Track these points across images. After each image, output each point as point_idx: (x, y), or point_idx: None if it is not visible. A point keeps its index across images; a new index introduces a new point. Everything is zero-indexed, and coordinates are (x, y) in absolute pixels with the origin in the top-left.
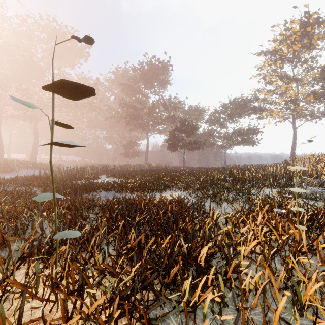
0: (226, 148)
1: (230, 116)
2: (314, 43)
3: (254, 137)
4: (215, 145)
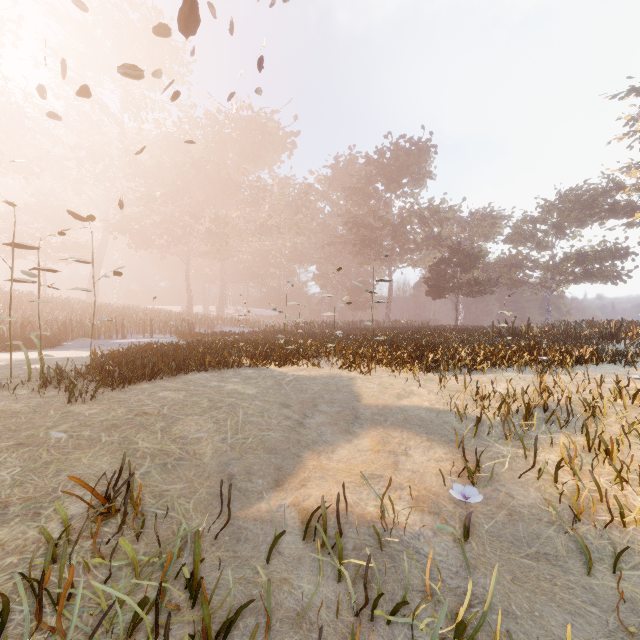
0: (551, 290)
1: (557, 225)
2: None
3: (614, 265)
4: (526, 284)
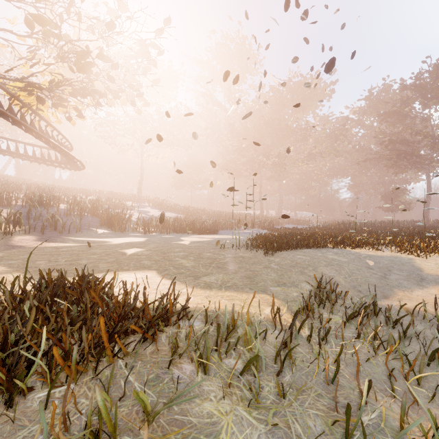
0: None
1: None
2: None
3: None
4: None
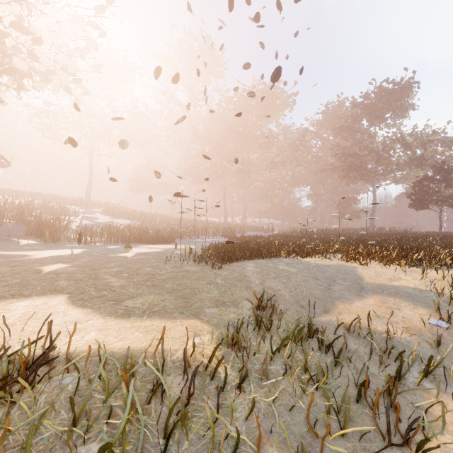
0: None
1: None
2: None
3: None
4: None
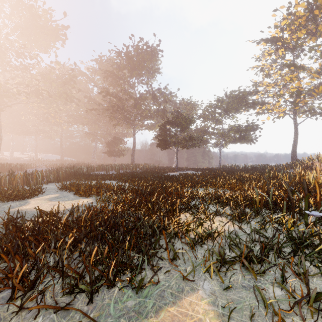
0: (221, 146)
1: (226, 110)
2: (320, 30)
3: (252, 134)
4: (209, 143)
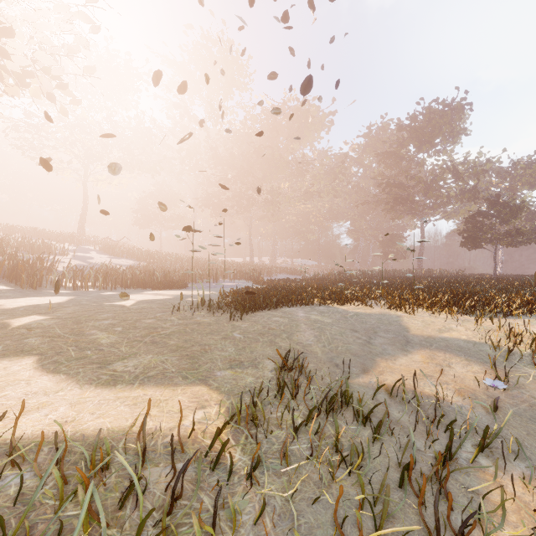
0: None
1: None
2: None
3: None
4: None
